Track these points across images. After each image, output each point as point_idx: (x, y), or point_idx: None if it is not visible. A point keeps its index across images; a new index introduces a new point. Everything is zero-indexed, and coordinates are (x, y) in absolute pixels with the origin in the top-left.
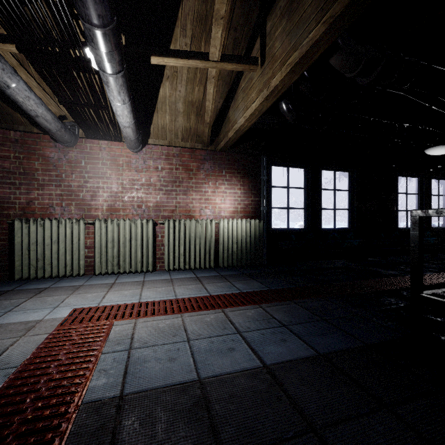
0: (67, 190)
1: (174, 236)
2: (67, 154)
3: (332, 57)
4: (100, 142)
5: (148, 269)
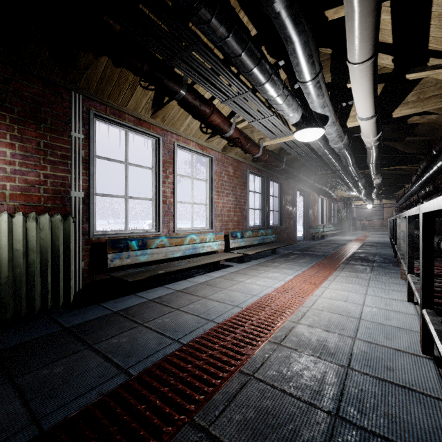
0: None
1: None
2: None
3: None
4: None
5: None
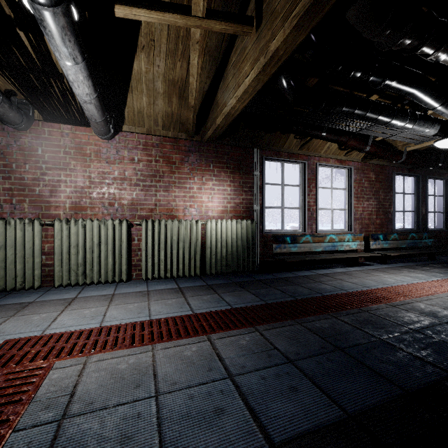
0: (19, 184)
1: (153, 239)
2: (19, 139)
3: (351, 7)
4: (62, 127)
5: (121, 278)
